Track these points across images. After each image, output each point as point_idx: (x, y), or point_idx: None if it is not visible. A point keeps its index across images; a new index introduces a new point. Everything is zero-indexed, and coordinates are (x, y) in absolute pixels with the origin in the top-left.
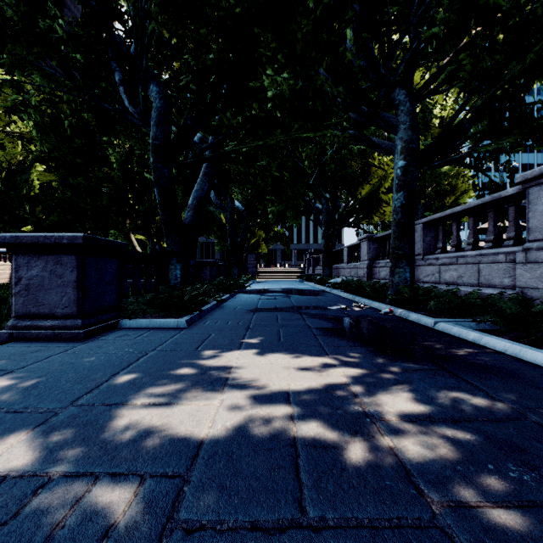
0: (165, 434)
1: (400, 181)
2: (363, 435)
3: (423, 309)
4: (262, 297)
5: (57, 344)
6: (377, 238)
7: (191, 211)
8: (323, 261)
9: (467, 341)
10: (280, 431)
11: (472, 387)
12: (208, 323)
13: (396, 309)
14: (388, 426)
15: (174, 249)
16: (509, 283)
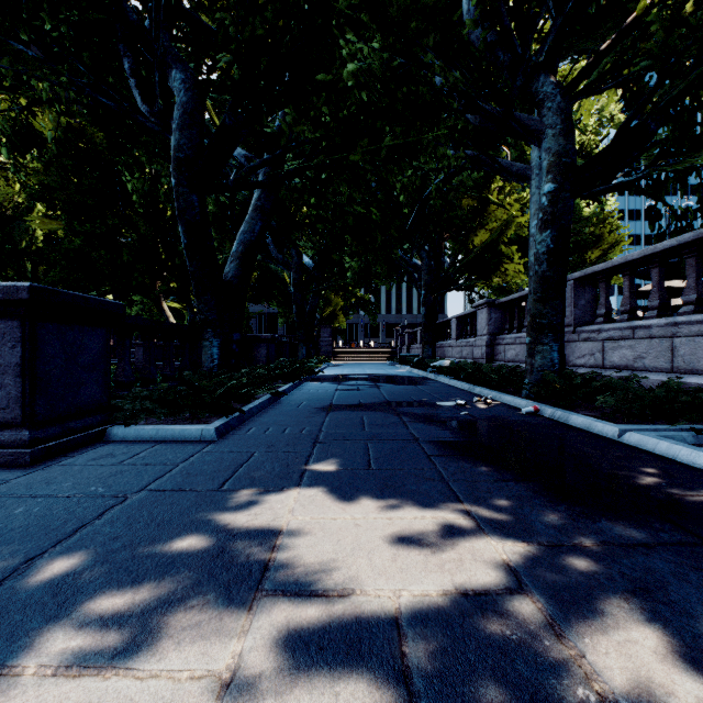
0: None
1: (545, 214)
2: None
3: (583, 406)
4: (339, 387)
5: None
6: (501, 304)
7: (235, 262)
8: (423, 337)
9: (696, 469)
10: None
11: None
12: (252, 432)
13: (545, 407)
14: None
15: (208, 317)
16: None
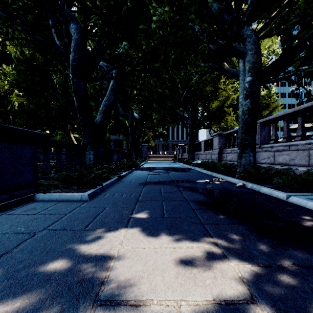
0: None
1: (247, 91)
2: None
3: (265, 182)
4: (150, 173)
5: None
6: (224, 135)
7: (101, 114)
8: (189, 150)
9: None
10: None
11: None
12: (107, 196)
13: (248, 183)
14: None
15: (88, 140)
16: None
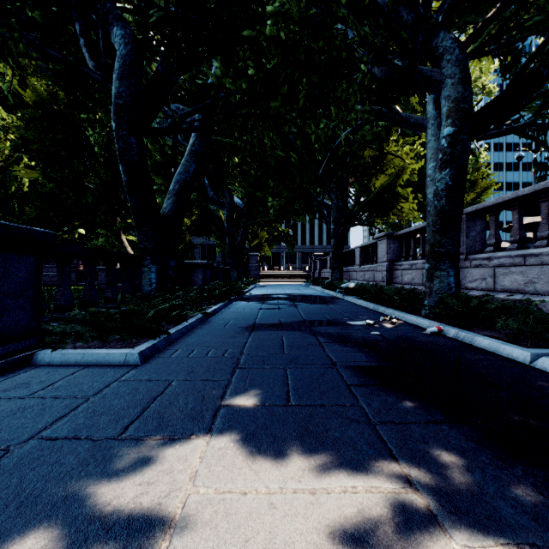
0: None
1: (445, 154)
2: None
3: (480, 326)
4: (263, 306)
5: None
6: (398, 236)
7: (172, 198)
8: (332, 263)
9: None
10: None
11: None
12: (177, 354)
13: (448, 327)
14: None
15: (147, 246)
16: None
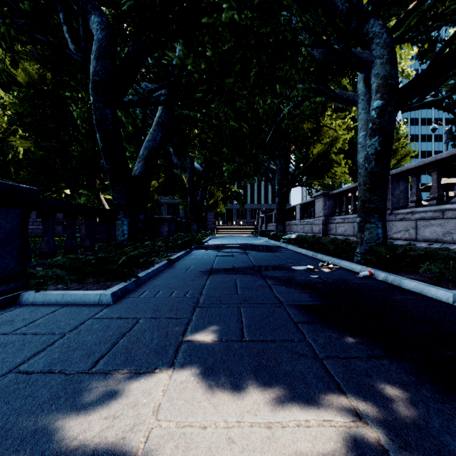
0: None
1: (374, 124)
2: None
3: (405, 270)
4: (219, 253)
5: None
6: (333, 195)
7: (141, 162)
8: (277, 218)
9: None
10: None
11: None
12: (145, 295)
13: (378, 272)
14: None
15: (120, 203)
16: None
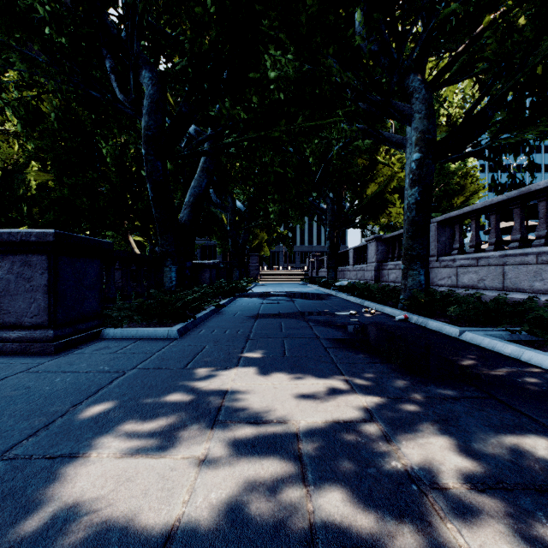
0: (116, 518)
1: (414, 175)
2: (414, 520)
3: (441, 315)
4: (264, 301)
5: (21, 359)
6: (385, 239)
7: (187, 209)
8: (328, 263)
9: (505, 356)
10: (289, 511)
11: (538, 426)
12: (203, 332)
13: (412, 315)
14: (446, 500)
15: (168, 250)
16: (541, 287)
